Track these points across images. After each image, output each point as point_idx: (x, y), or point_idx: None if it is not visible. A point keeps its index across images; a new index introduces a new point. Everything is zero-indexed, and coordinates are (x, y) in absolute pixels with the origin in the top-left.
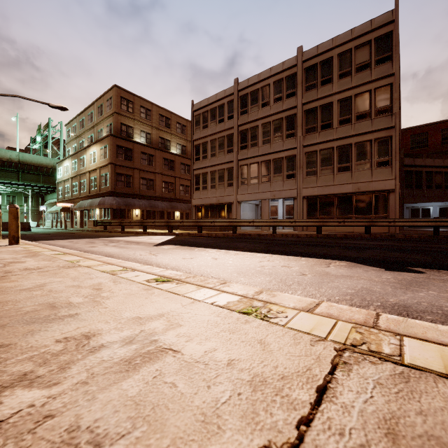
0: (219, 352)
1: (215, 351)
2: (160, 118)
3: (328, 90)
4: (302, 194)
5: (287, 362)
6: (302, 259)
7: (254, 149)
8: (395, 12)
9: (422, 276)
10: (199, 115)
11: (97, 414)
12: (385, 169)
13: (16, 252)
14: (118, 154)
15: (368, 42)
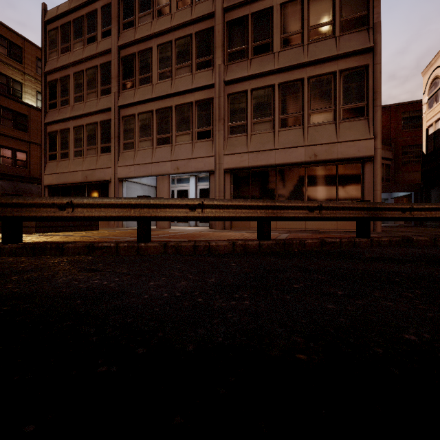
0: None
1: None
2: None
3: None
4: (223, 166)
5: None
6: None
7: (145, 88)
8: None
9: None
10: (56, 29)
11: None
12: (357, 121)
13: None
14: None
15: None
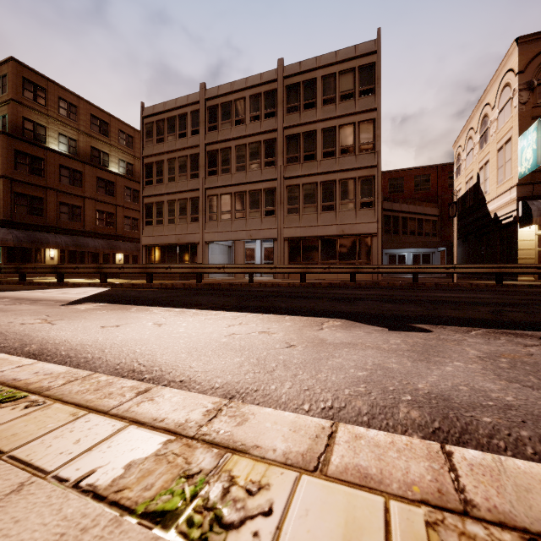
0: None
1: None
2: (93, 120)
3: (312, 116)
4: (283, 235)
5: None
6: (287, 318)
7: (226, 176)
8: (377, 43)
9: (432, 337)
10: (152, 123)
11: None
12: (368, 210)
13: None
14: (18, 164)
15: (352, 69)
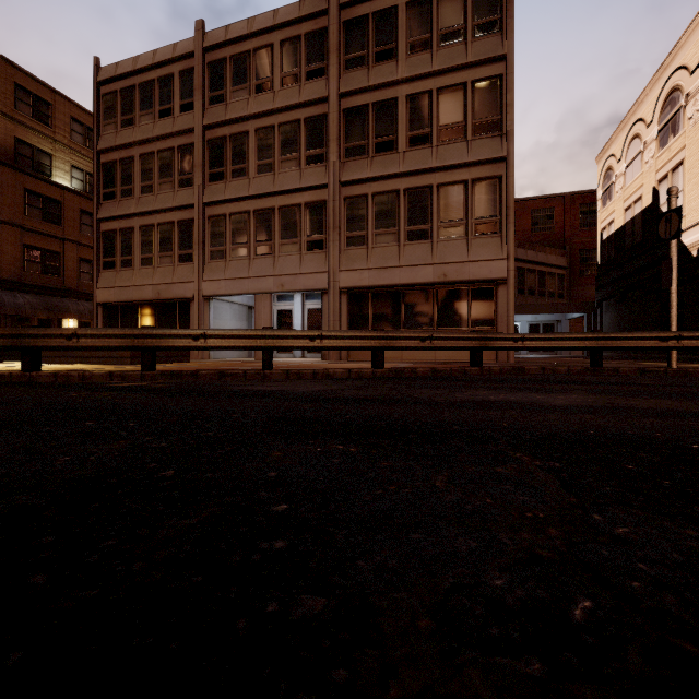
0: None
1: None
2: (19, 94)
3: (389, 73)
4: (339, 284)
5: None
6: None
7: (239, 182)
8: None
9: None
10: (114, 93)
11: None
12: (490, 238)
13: None
14: None
15: None
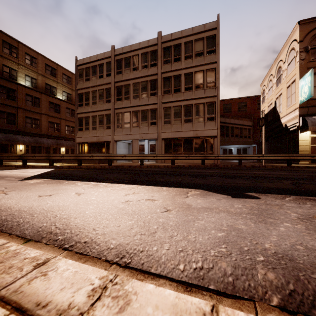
0: None
1: None
2: (46, 67)
3: (178, 66)
4: (161, 137)
5: None
6: (164, 189)
7: (127, 101)
8: (217, 23)
9: (262, 202)
10: (82, 69)
11: None
12: (212, 122)
13: None
14: None
15: (202, 38)
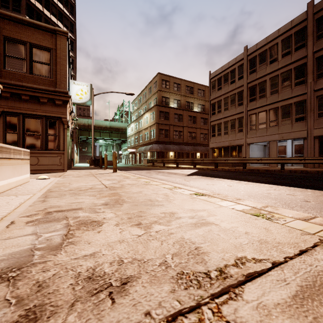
0: (240, 228)
1: (238, 227)
2: (186, 88)
3: None
4: (313, 135)
5: (282, 238)
6: (308, 190)
7: (262, 100)
8: None
9: None
10: (215, 81)
11: (189, 236)
12: None
13: (118, 176)
14: (160, 116)
15: None
